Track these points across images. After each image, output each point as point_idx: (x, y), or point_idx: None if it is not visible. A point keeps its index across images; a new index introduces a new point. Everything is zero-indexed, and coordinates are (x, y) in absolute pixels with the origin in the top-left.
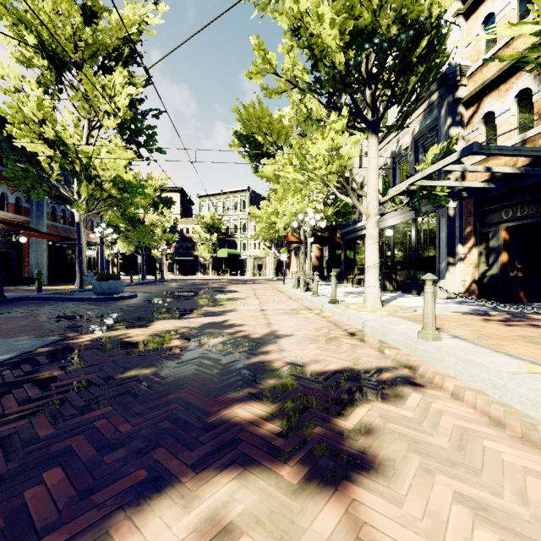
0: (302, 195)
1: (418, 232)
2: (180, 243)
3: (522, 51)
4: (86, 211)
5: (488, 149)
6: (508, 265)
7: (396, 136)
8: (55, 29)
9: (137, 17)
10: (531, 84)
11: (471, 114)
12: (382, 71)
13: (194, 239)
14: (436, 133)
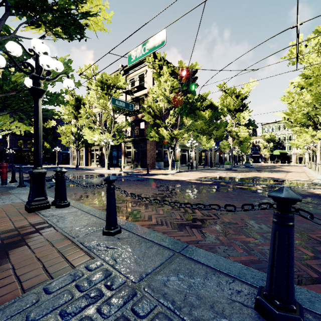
0: None
1: None
2: (252, 148)
3: None
4: (234, 145)
5: None
6: None
7: None
8: (229, 104)
9: (248, 89)
10: None
11: None
12: (317, 123)
13: (260, 146)
14: None
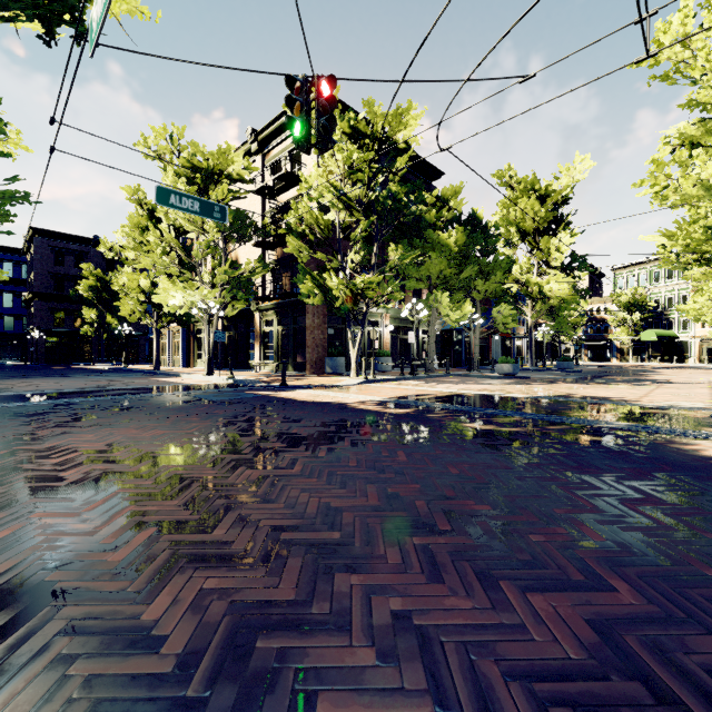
0: None
1: None
2: (588, 326)
3: None
4: (535, 318)
5: None
6: None
7: None
8: (523, 217)
9: (570, 179)
10: None
11: None
12: None
13: (608, 321)
14: None
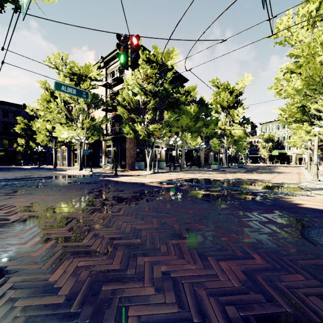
0: None
1: None
2: (250, 148)
3: None
4: (228, 145)
5: None
6: None
7: None
8: (223, 100)
9: (243, 84)
10: None
11: None
12: (314, 118)
13: (258, 146)
14: None
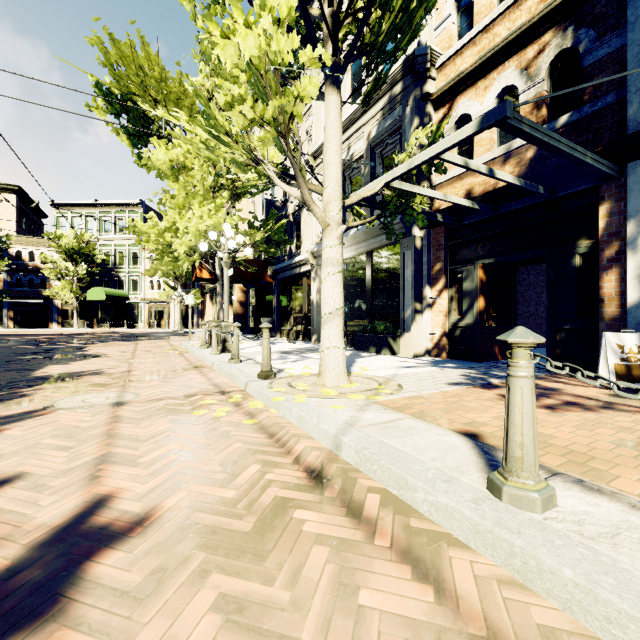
0: (216, 206)
1: (375, 269)
2: (16, 276)
3: (509, 34)
4: None
5: (519, 120)
6: (485, 314)
7: (347, 141)
8: None
9: None
10: (517, 80)
11: (441, 117)
12: None
13: (44, 270)
14: (399, 138)
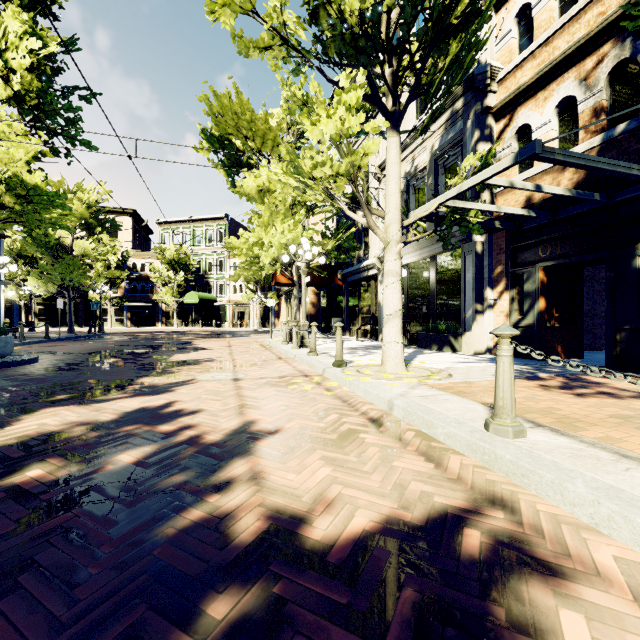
0: (294, 221)
1: (438, 272)
2: (132, 284)
3: (567, 48)
4: None
5: (551, 152)
6: (546, 314)
7: (411, 154)
8: None
9: None
10: (576, 90)
11: (502, 128)
12: (409, 36)
13: (152, 279)
14: (460, 149)
